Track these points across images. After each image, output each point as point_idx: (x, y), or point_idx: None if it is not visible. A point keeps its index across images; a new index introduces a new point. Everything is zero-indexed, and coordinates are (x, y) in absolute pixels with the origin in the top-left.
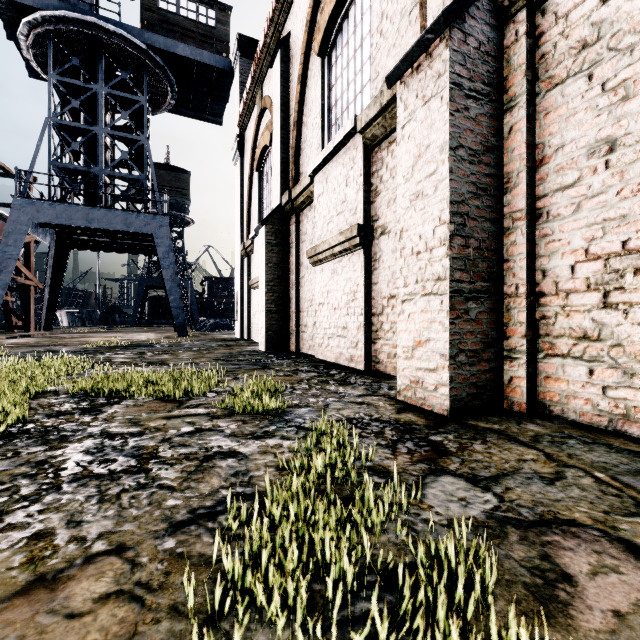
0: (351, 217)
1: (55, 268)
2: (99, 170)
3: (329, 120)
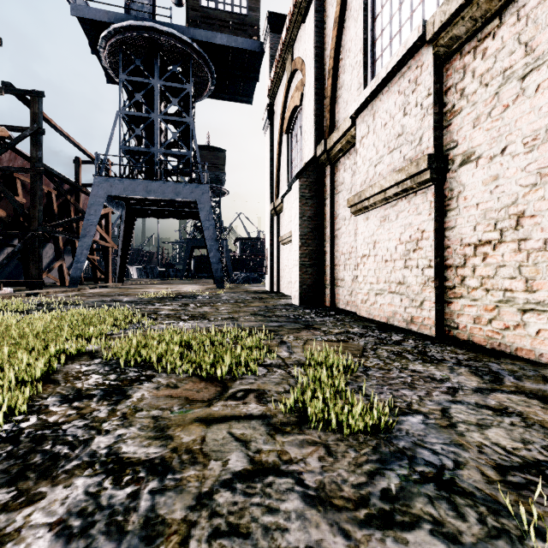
0: (412, 150)
1: (125, 233)
2: (155, 150)
3: (372, 55)
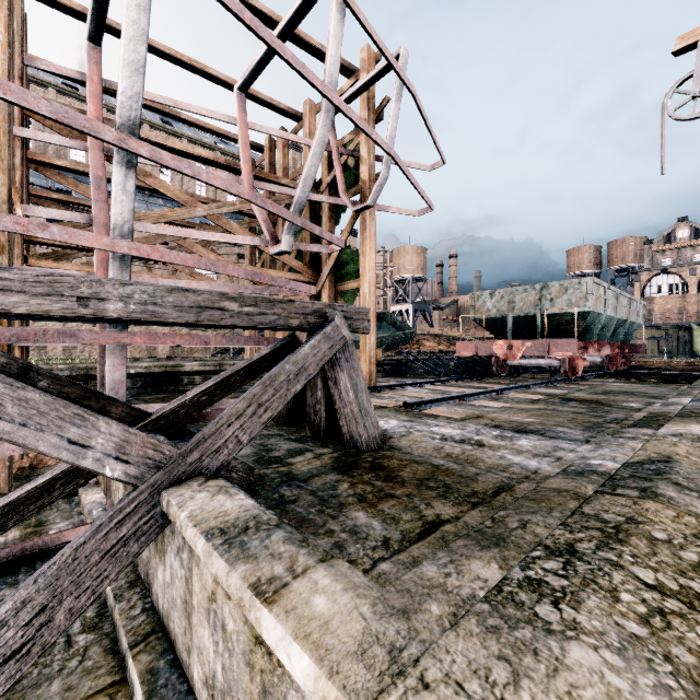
0: None
1: None
2: None
3: None
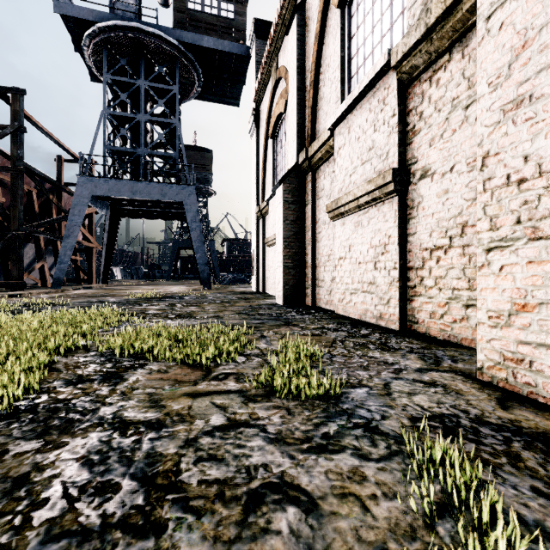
0: (381, 163)
1: (110, 233)
2: (141, 150)
3: (349, 71)
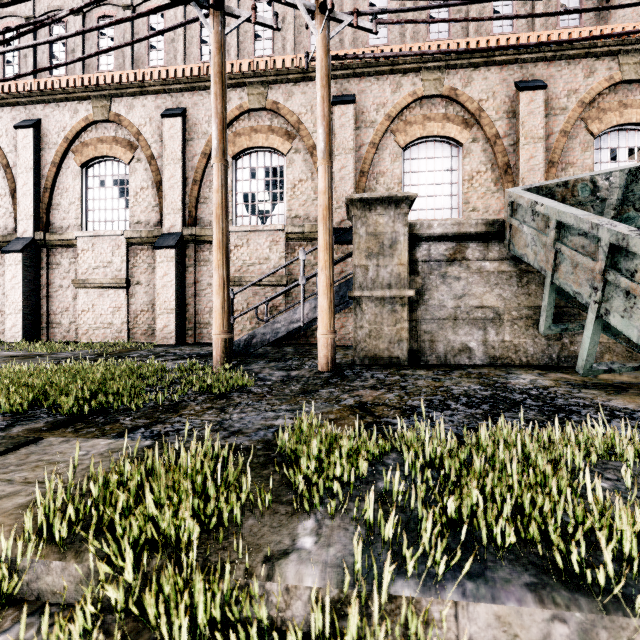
0: None
1: None
2: None
3: None
